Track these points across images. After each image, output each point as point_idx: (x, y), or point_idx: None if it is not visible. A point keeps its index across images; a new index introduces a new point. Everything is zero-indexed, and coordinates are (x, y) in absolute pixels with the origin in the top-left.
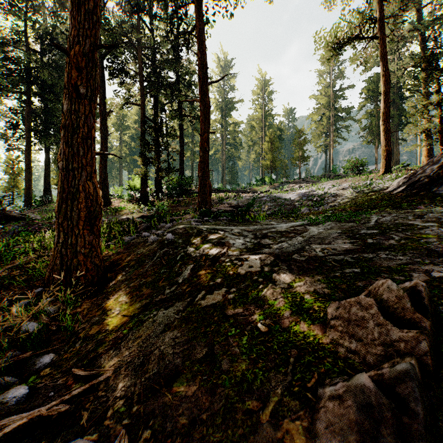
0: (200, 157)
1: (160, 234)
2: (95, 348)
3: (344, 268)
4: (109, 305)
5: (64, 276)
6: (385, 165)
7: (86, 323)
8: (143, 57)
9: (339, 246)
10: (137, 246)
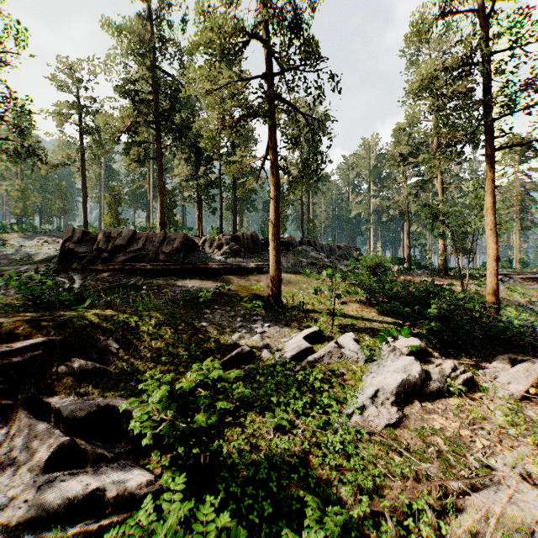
0: None
1: None
2: None
3: None
4: None
5: None
6: None
7: None
8: None
9: None
10: None
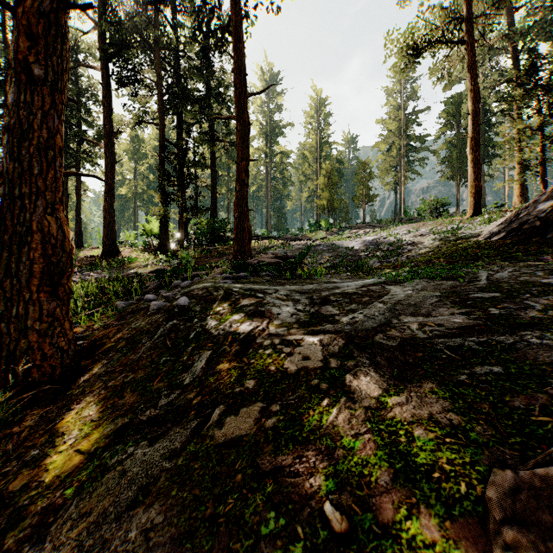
0: (236, 192)
1: (170, 297)
2: (3, 531)
3: (471, 365)
4: (65, 424)
5: (4, 368)
6: (473, 205)
7: (15, 462)
8: (163, 63)
9: (447, 320)
10: (135, 315)
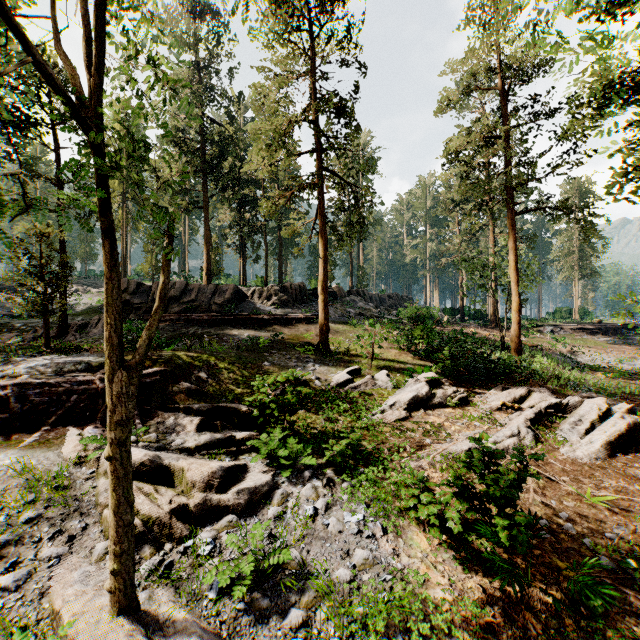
0: None
1: None
2: None
3: None
4: None
5: None
6: None
7: None
8: None
9: None
10: None
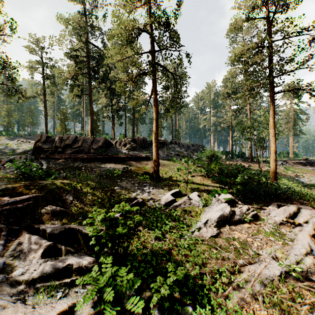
0: None
1: None
2: None
3: None
4: None
5: None
6: None
7: None
8: None
9: None
10: None
